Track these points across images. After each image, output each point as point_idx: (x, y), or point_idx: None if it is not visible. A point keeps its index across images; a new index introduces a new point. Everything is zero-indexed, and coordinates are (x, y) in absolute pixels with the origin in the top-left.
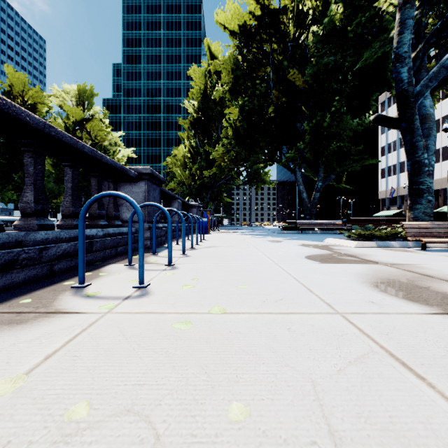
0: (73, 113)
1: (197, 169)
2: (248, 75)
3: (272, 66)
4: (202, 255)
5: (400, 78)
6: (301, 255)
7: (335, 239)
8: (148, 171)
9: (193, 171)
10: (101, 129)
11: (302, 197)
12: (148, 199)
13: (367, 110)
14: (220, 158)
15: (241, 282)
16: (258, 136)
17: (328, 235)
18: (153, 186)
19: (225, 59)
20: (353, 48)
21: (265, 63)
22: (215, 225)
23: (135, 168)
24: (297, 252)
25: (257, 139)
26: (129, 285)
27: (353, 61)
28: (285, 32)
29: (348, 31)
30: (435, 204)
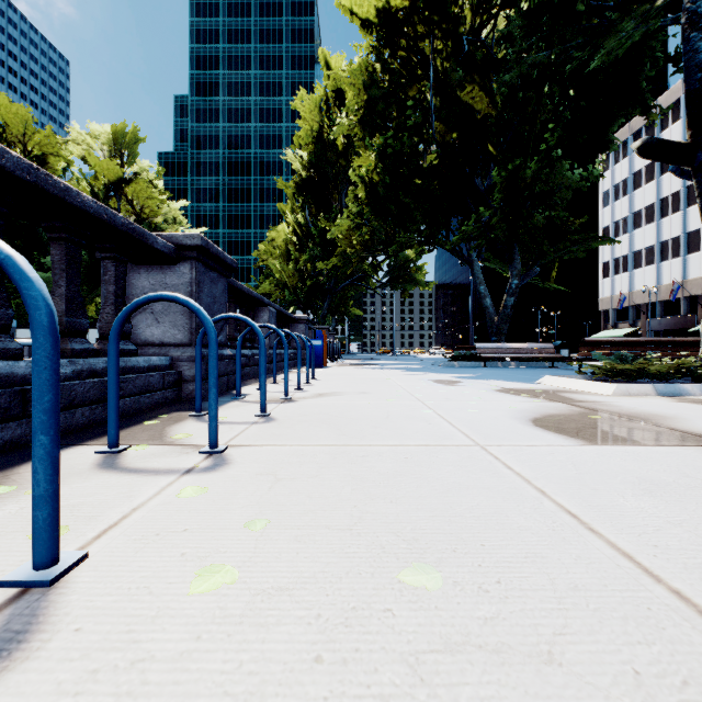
0: (104, 170)
1: (306, 260)
2: (393, 96)
3: (434, 80)
4: (303, 418)
5: (699, 62)
6: (521, 418)
7: (563, 379)
8: (195, 241)
9: (301, 264)
10: (151, 197)
11: (484, 304)
12: (198, 298)
13: (602, 152)
14: (345, 240)
15: (407, 540)
16: (410, 200)
17: (534, 370)
18: (211, 274)
19: (353, 68)
20: (584, 34)
21: (422, 75)
22: (337, 353)
23: (169, 235)
24: (505, 408)
25: (407, 206)
26: (6, 567)
27: (580, 63)
28: (458, 17)
29: (573, 4)
30: (692, 319)
